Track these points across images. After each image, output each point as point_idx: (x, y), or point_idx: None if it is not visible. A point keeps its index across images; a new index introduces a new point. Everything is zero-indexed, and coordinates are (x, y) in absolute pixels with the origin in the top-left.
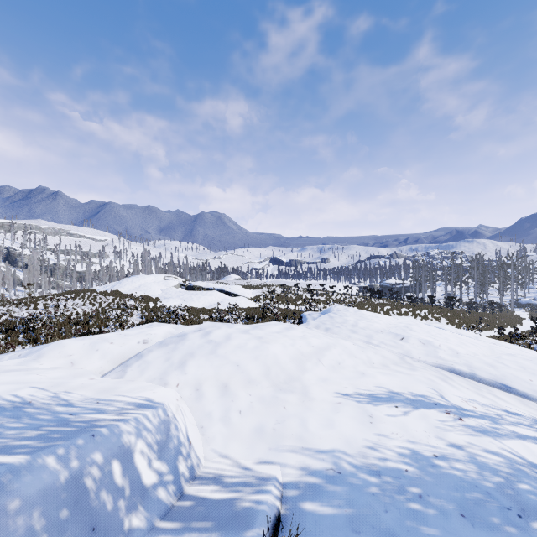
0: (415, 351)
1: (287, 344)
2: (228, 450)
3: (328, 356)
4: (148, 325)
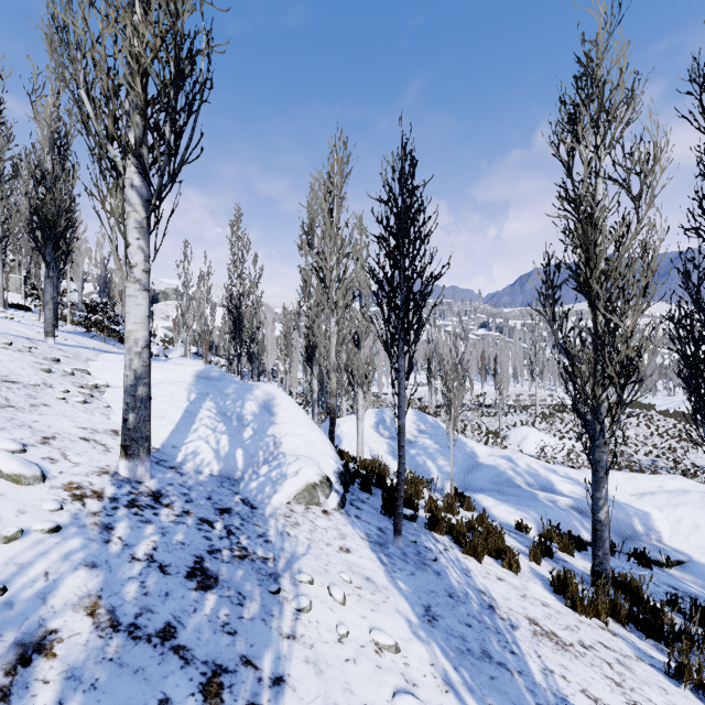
0: None
1: None
2: (679, 544)
3: None
4: (673, 476)
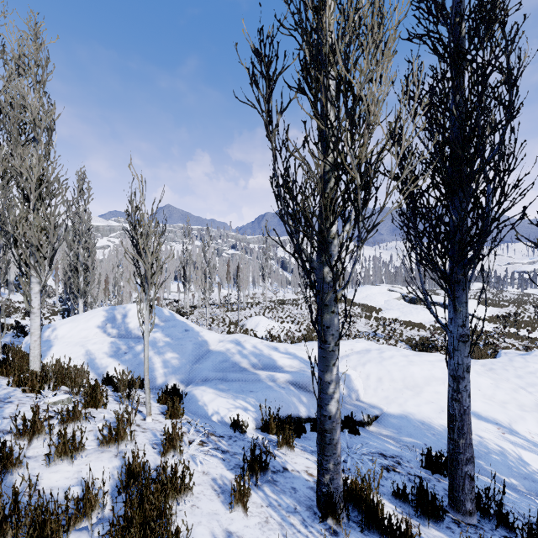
0: None
1: (425, 369)
2: (372, 399)
3: None
4: (357, 339)
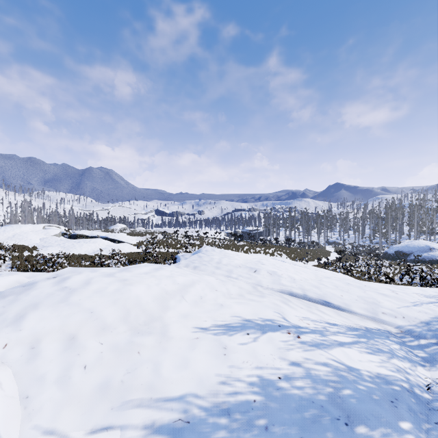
0: (265, 280)
1: (152, 284)
2: (57, 422)
3: (192, 292)
4: None
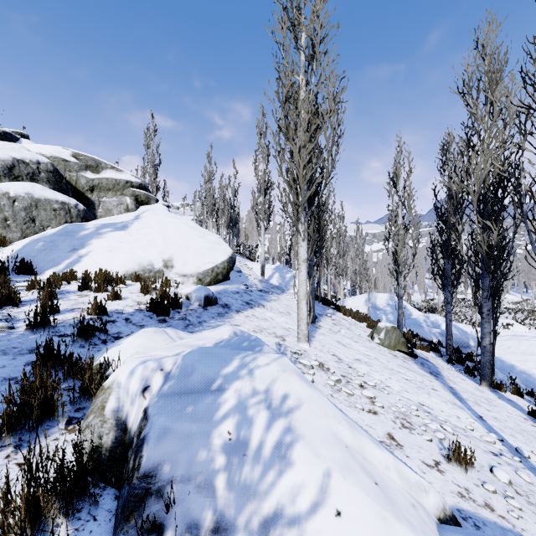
0: None
1: None
2: None
3: None
4: None
